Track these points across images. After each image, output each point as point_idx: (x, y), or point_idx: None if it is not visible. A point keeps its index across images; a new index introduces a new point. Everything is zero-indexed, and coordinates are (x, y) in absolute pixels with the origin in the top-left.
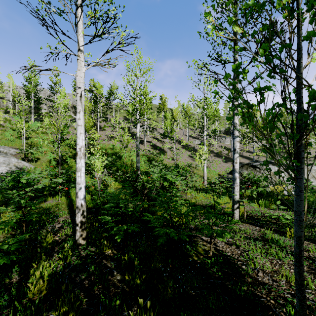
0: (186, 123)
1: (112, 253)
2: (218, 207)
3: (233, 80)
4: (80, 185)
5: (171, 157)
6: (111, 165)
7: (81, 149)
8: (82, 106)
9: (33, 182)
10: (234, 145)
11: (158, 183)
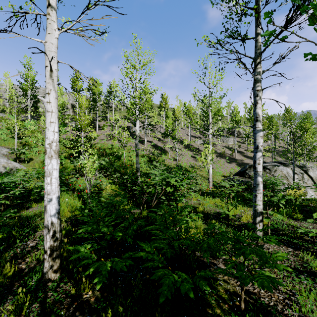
0: (188, 122)
1: (93, 295)
2: (256, 236)
3: (254, 59)
4: (50, 195)
5: (173, 158)
6: (108, 166)
7: (52, 145)
8: (53, 85)
9: (10, 187)
10: (256, 142)
11: (160, 188)
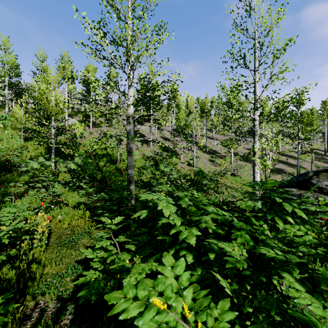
0: (204, 118)
1: None
2: None
3: None
4: None
5: (186, 161)
6: (81, 172)
7: None
8: None
9: None
10: None
11: None
